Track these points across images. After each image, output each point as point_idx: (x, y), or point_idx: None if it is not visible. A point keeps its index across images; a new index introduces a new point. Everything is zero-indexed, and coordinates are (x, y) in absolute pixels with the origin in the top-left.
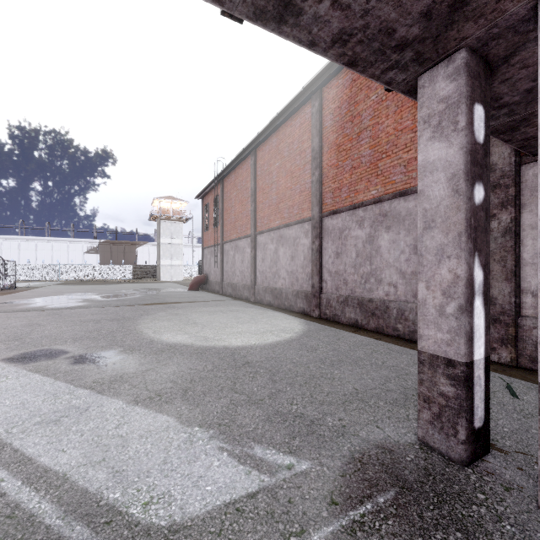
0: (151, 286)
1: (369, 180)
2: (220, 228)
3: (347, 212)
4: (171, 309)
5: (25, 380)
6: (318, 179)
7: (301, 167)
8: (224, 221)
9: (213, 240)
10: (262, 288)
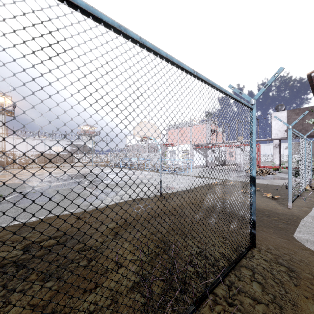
0: None
1: None
2: None
3: None
4: None
5: None
6: None
7: None
8: None
9: None
10: None
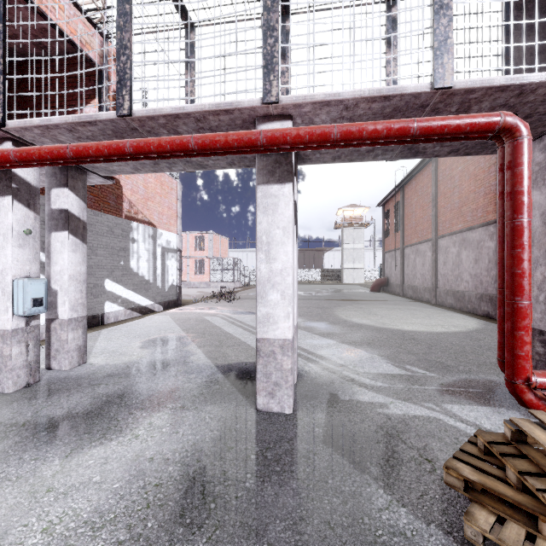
0: (337, 287)
1: None
2: (401, 233)
3: None
4: (356, 304)
5: None
6: None
7: (485, 169)
8: (404, 226)
9: (394, 245)
10: (443, 291)
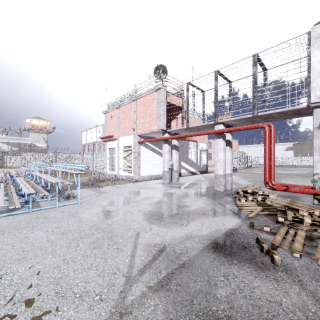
0: None
1: None
2: None
3: None
4: (307, 177)
5: (245, 181)
6: None
7: None
8: None
9: None
10: None
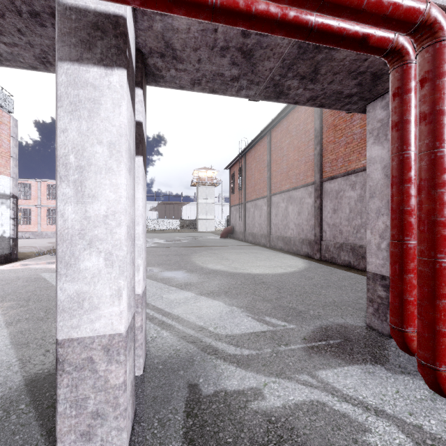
0: (193, 234)
1: (360, 152)
2: (243, 191)
3: (342, 177)
4: (210, 250)
5: None
6: (319, 152)
7: (306, 143)
8: (246, 186)
9: (238, 200)
10: (275, 237)
